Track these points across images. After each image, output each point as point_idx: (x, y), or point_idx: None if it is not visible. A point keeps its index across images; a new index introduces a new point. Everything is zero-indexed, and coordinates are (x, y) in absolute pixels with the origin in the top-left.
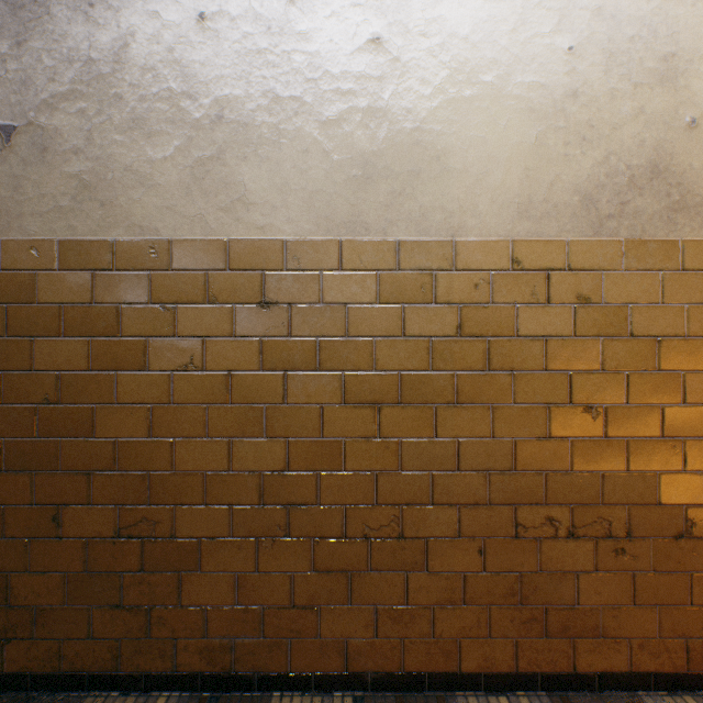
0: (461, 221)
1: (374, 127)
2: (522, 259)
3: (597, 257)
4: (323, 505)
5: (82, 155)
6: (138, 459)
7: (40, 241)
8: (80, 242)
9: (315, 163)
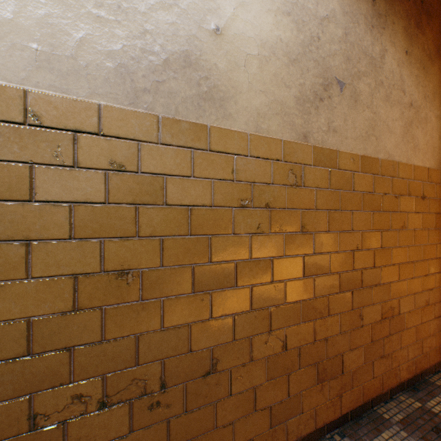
0: None
1: None
2: (42, 114)
3: (133, 127)
4: None
5: None
6: None
7: None
8: None
9: None
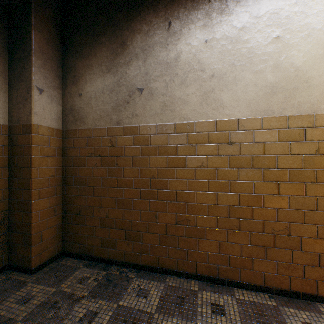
0: (318, 106)
1: (276, 72)
2: None
3: None
4: (254, 220)
5: (164, 95)
6: (183, 198)
7: (151, 125)
8: (164, 124)
9: (250, 89)
